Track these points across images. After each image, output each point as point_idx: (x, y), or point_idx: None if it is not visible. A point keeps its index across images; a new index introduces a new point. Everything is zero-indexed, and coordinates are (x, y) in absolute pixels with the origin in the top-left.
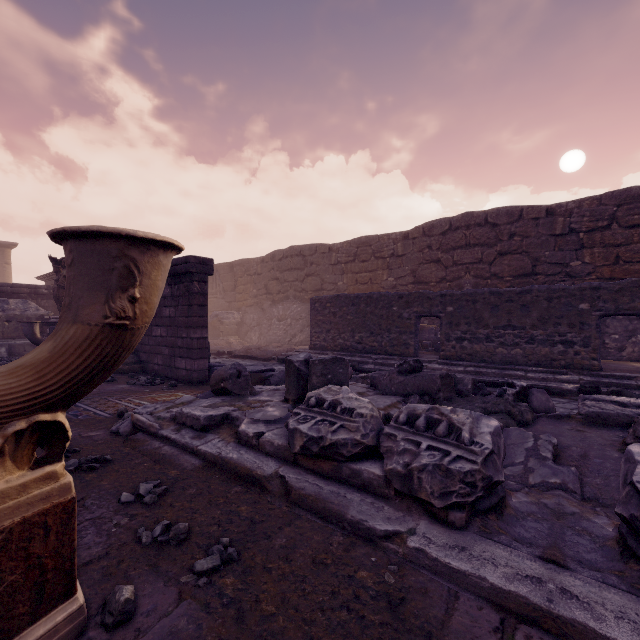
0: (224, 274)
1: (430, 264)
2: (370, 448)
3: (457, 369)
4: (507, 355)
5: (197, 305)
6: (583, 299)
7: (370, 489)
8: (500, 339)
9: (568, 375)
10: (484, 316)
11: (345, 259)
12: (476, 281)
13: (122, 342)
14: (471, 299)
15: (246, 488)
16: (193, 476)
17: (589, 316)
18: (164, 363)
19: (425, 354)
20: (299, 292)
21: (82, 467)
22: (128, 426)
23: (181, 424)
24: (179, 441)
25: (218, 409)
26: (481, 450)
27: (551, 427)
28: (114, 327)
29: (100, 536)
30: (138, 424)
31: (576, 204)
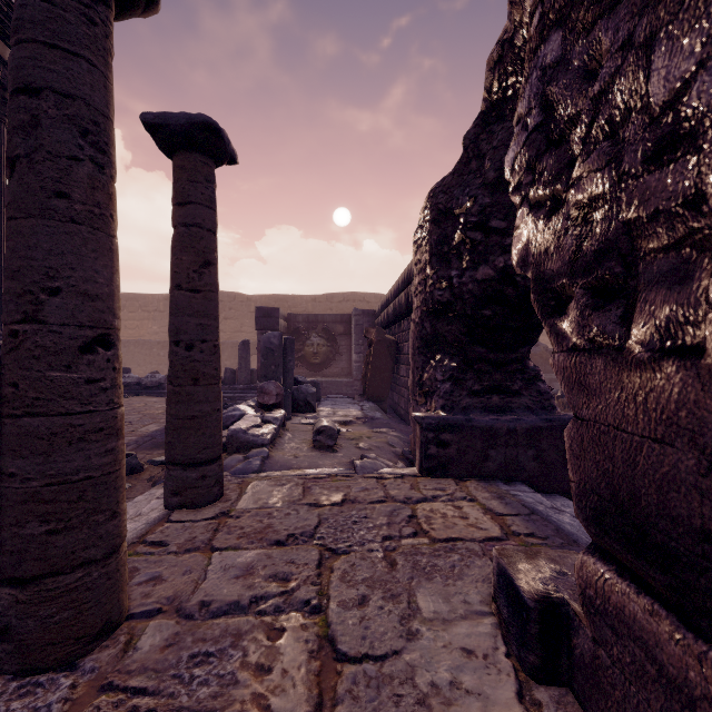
0: None
1: None
2: (139, 383)
3: None
4: None
5: None
6: None
7: (139, 390)
8: None
9: None
10: None
11: None
12: None
13: None
14: None
15: None
16: None
17: None
18: None
19: None
20: None
21: None
22: None
23: None
24: None
25: None
26: (159, 378)
27: None
28: None
29: None
30: None
31: (260, 298)
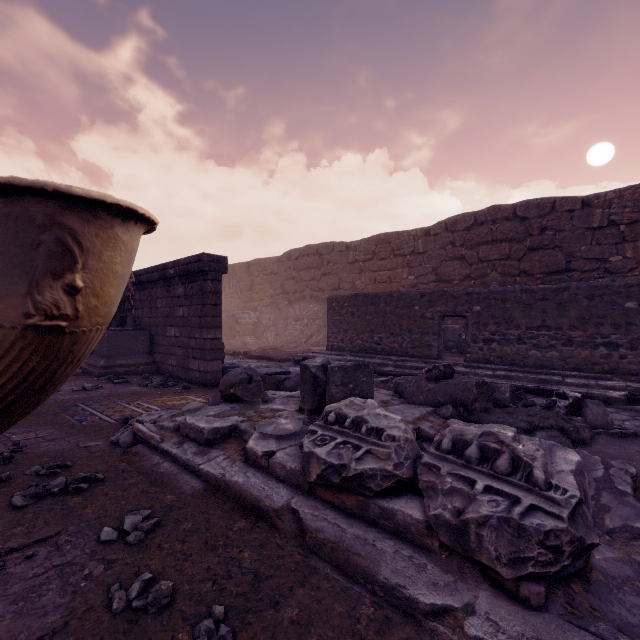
0: (240, 274)
1: (453, 261)
2: (405, 481)
3: (485, 373)
4: (541, 358)
5: (210, 304)
6: (630, 297)
7: (406, 536)
8: (533, 341)
9: (613, 381)
10: (515, 316)
11: (363, 257)
12: (503, 279)
13: (57, 352)
14: (500, 297)
15: (252, 523)
16: (191, 504)
17: (637, 316)
18: (178, 364)
19: (449, 356)
20: (316, 291)
21: (67, 488)
22: (129, 436)
23: (184, 436)
24: (180, 457)
25: (225, 419)
26: (565, 499)
27: (616, 448)
28: (41, 330)
29: (63, 594)
30: (139, 435)
31: (616, 194)
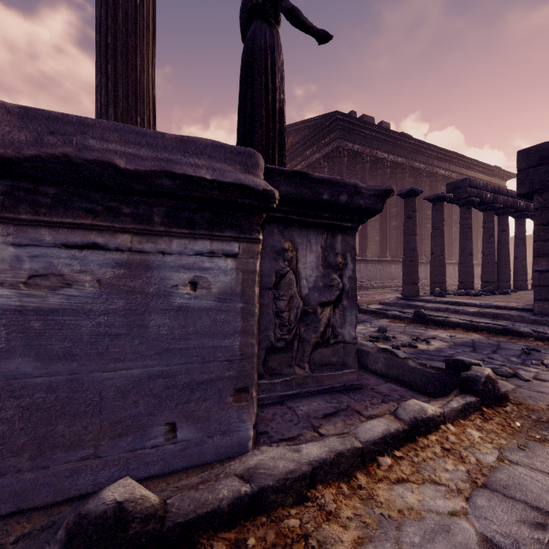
0: None
1: None
2: None
3: None
4: None
5: None
6: None
7: None
8: None
9: None
10: None
11: None
12: None
13: None
14: None
15: None
16: None
17: None
18: None
19: None
20: None
21: None
22: None
23: None
24: None
25: None
26: None
27: None
28: None
29: None
30: None
31: None
